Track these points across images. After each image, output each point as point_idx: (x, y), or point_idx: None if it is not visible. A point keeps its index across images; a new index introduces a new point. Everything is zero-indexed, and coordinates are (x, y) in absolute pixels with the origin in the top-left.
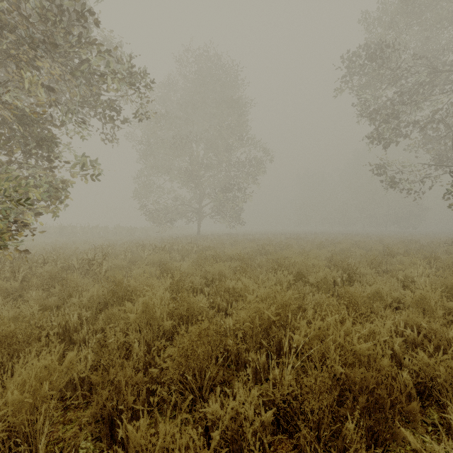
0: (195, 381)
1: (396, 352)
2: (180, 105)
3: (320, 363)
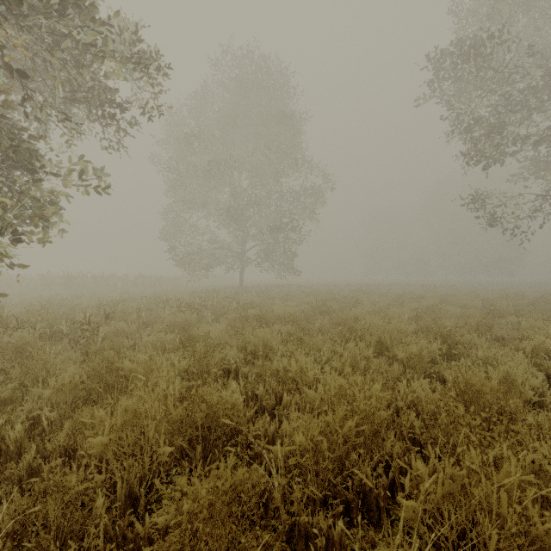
0: None
1: None
2: (218, 121)
3: None
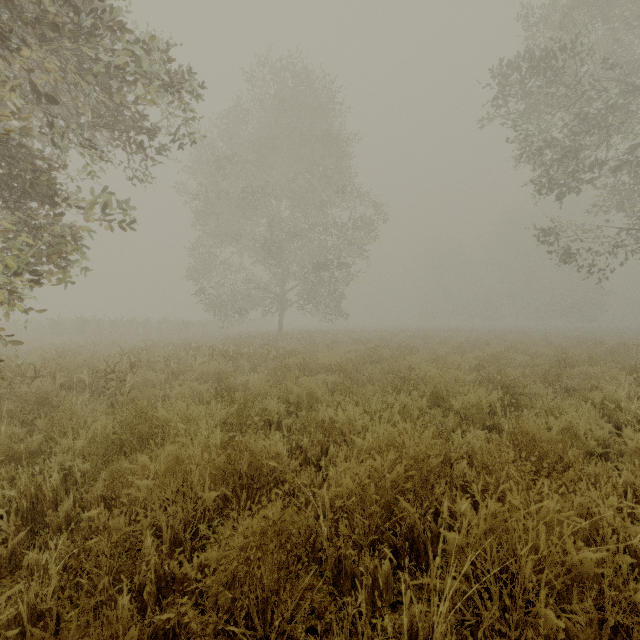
0: (253, 632)
1: (635, 555)
2: (254, 143)
3: (497, 585)
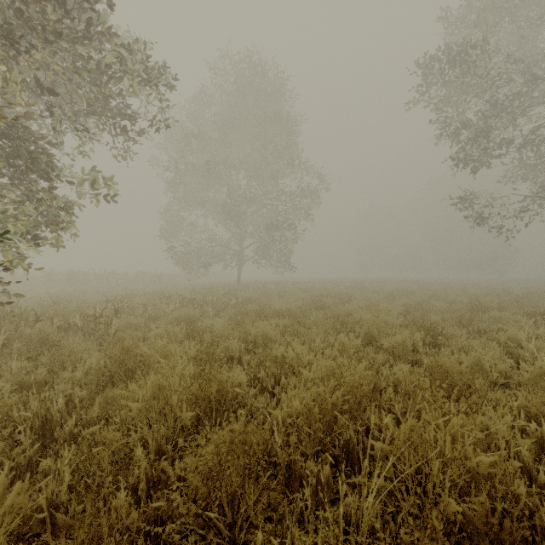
0: (224, 518)
1: (524, 461)
2: (216, 123)
3: (414, 483)
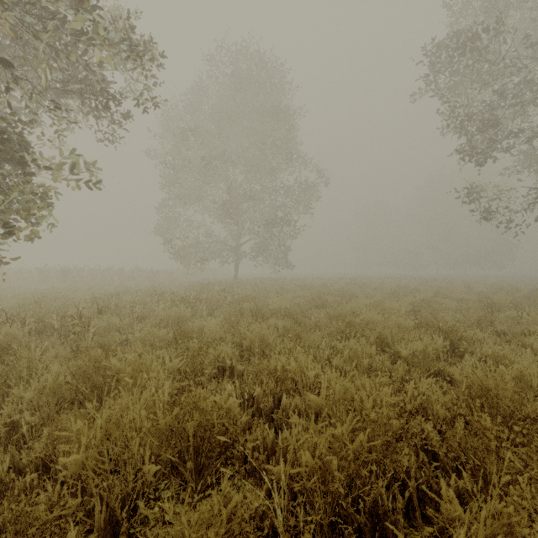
0: None
1: None
2: (213, 116)
3: None
